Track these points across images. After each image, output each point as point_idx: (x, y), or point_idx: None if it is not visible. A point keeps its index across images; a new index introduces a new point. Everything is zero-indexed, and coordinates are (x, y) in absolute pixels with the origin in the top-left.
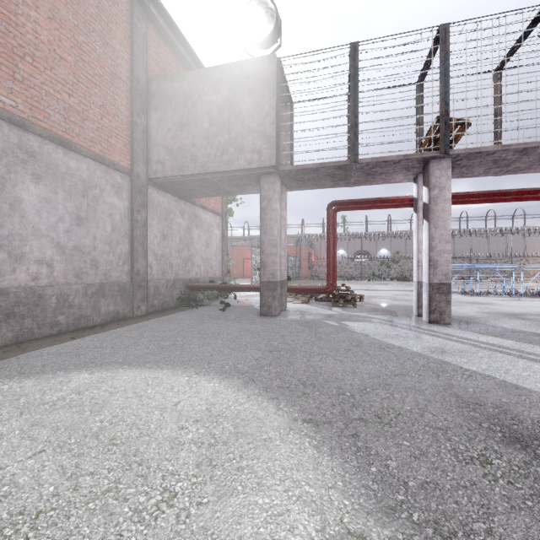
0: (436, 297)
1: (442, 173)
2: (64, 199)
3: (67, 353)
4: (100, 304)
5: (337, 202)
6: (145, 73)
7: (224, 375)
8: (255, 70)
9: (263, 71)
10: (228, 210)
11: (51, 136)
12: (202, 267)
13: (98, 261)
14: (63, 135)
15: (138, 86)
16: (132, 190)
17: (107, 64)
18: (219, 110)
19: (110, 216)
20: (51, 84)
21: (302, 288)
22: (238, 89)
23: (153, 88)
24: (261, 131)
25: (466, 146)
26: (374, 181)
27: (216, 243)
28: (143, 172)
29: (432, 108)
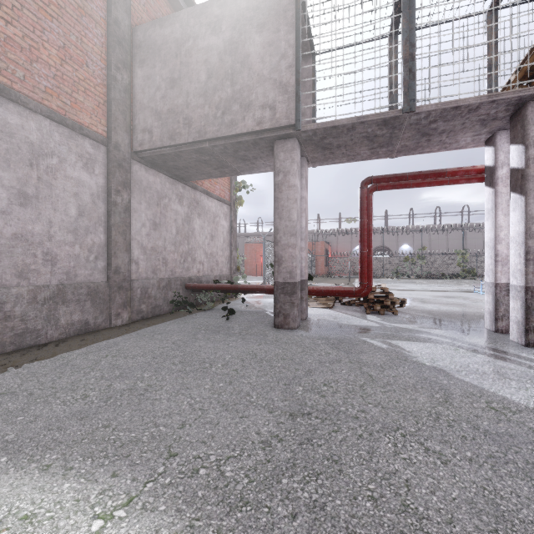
0: None
1: None
2: None
3: None
4: (59, 312)
5: (375, 177)
6: (128, 17)
7: (185, 516)
8: None
9: None
10: (237, 198)
11: None
12: (206, 263)
13: (55, 255)
14: None
15: (118, 31)
16: (109, 164)
17: None
18: (220, 56)
19: (75, 195)
20: None
21: (327, 290)
22: (244, 25)
23: (138, 37)
24: (274, 78)
25: None
26: (427, 147)
27: (223, 236)
28: (124, 142)
29: None
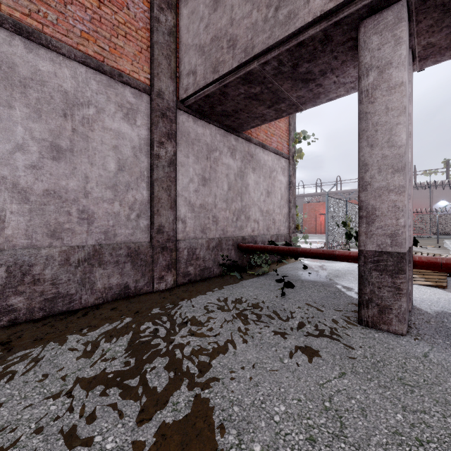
0: None
1: None
2: (27, 118)
3: None
4: (95, 275)
5: None
6: None
7: None
8: None
9: None
10: (296, 151)
11: None
12: (261, 221)
13: (92, 213)
14: (25, 20)
15: None
16: (152, 114)
17: None
18: None
19: (114, 149)
20: None
21: None
22: None
23: None
24: None
25: None
26: None
27: (280, 192)
28: (168, 90)
29: None
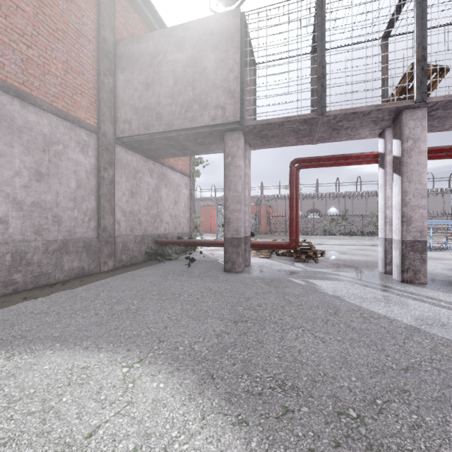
0: (410, 255)
1: (416, 123)
2: (21, 153)
3: (4, 321)
4: (63, 260)
5: (300, 159)
6: (112, 35)
7: (174, 365)
8: (219, 26)
9: (227, 26)
10: (195, 171)
11: (4, 86)
12: (171, 223)
13: (61, 218)
14: (20, 87)
15: (105, 46)
16: (99, 148)
17: (71, 21)
18: (184, 67)
19: (74, 172)
20: (6, 33)
21: (265, 243)
22: (202, 45)
23: (120, 50)
24: (225, 86)
25: (445, 93)
26: (338, 138)
27: (184, 201)
28: (110, 131)
29: (407, 54)
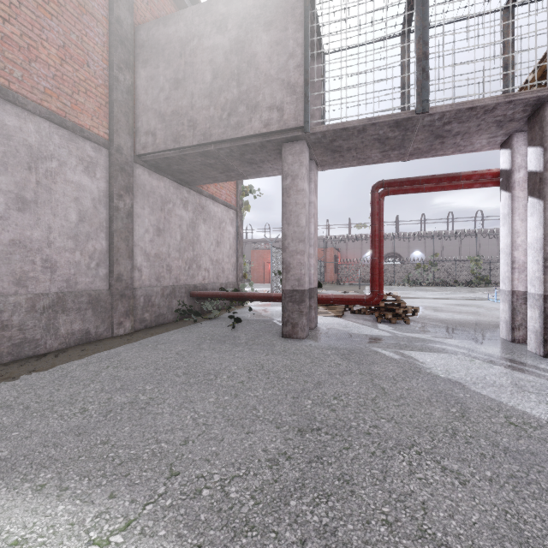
0: None
1: None
2: None
3: None
4: (58, 321)
5: (386, 181)
6: (130, 16)
7: (187, 542)
8: None
9: None
10: (243, 203)
11: None
12: (212, 270)
13: (55, 262)
14: None
15: (120, 30)
16: (111, 167)
17: None
18: (226, 55)
19: (75, 200)
20: None
21: (337, 298)
22: (251, 23)
23: (141, 36)
24: (282, 78)
25: None
26: (440, 150)
27: (229, 242)
28: (126, 145)
29: None
